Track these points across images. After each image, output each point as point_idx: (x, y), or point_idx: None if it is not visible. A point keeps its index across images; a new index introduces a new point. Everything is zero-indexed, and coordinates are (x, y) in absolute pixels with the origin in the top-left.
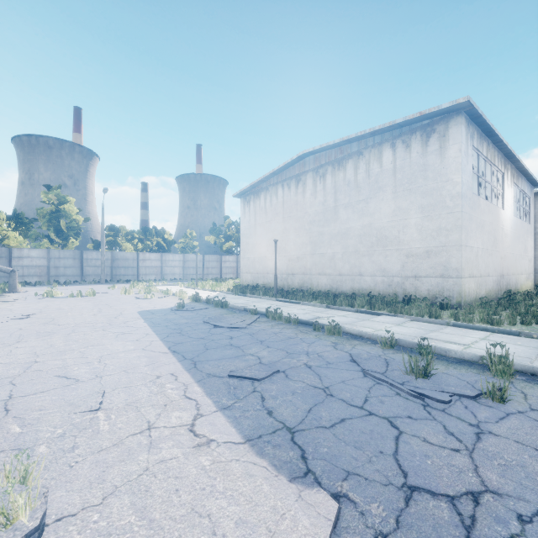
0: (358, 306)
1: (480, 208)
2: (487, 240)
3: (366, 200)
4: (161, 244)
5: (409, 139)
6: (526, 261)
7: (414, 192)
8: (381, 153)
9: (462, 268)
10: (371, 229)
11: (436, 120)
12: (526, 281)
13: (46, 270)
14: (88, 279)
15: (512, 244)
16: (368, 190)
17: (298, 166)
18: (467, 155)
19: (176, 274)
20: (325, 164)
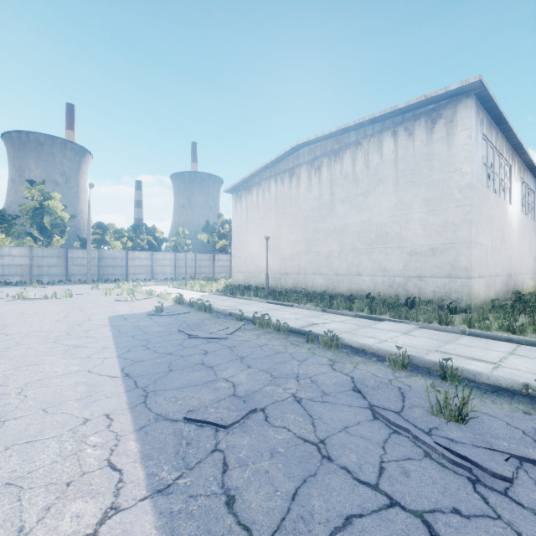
0: (357, 309)
1: (489, 202)
2: (496, 237)
3: (364, 194)
4: (152, 242)
5: (413, 126)
6: (531, 259)
7: (417, 184)
8: (381, 142)
9: (472, 267)
10: (371, 225)
11: (443, 104)
12: (531, 280)
13: (29, 269)
14: (74, 279)
15: (519, 241)
16: (367, 183)
17: (291, 158)
18: (477, 142)
19: (167, 273)
20: (321, 155)
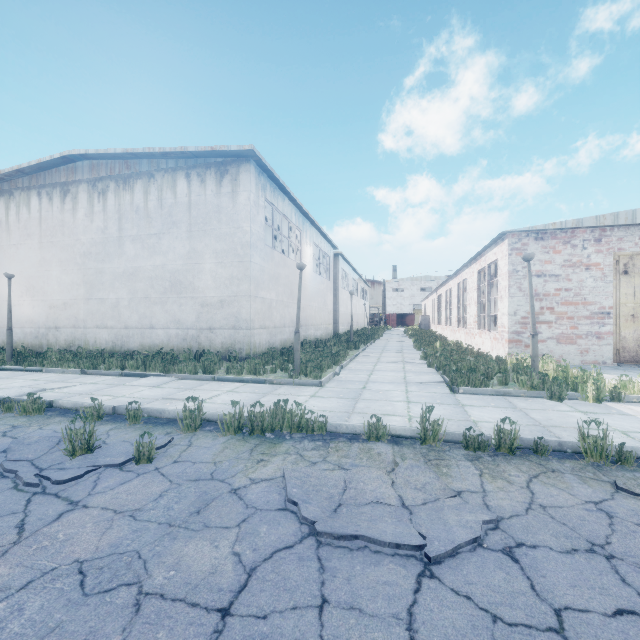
0: (131, 367)
1: (274, 261)
2: (284, 293)
3: (158, 235)
4: None
5: (205, 174)
6: (326, 313)
7: (209, 235)
8: (175, 181)
9: (252, 319)
10: (165, 272)
11: (229, 161)
12: (326, 330)
13: None
14: None
15: (311, 297)
16: (161, 223)
17: (65, 170)
18: (258, 205)
19: None
20: (106, 177)
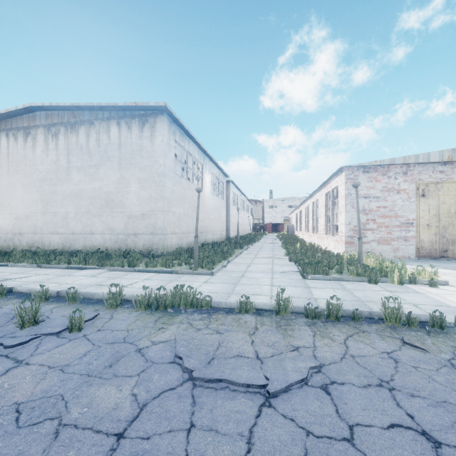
0: (75, 262)
1: (182, 186)
2: (189, 208)
3: (96, 166)
4: None
5: (131, 123)
6: (221, 223)
7: (134, 166)
8: (109, 127)
9: (165, 227)
10: (102, 193)
11: (149, 113)
12: (221, 235)
13: None
14: None
15: (210, 211)
16: (99, 157)
17: (26, 117)
18: (170, 145)
19: None
20: (58, 124)
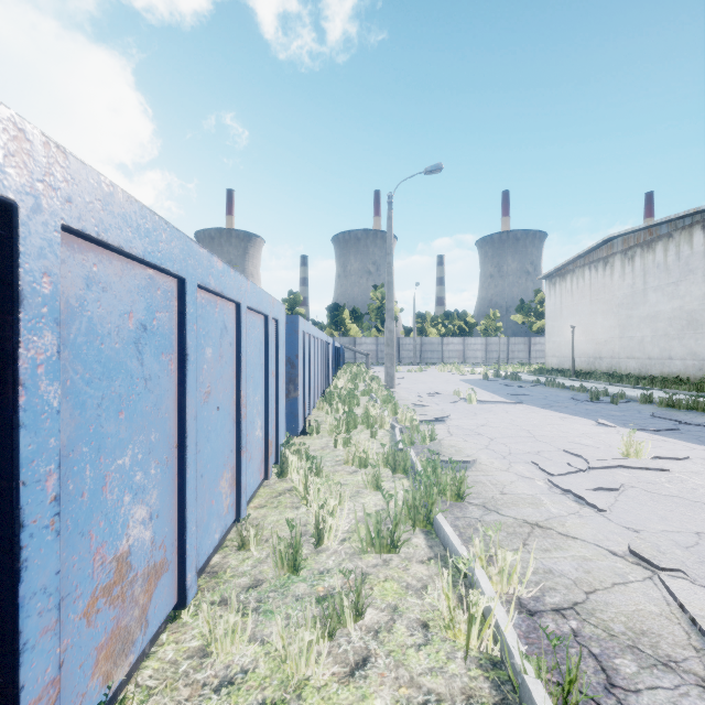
0: (643, 385)
1: None
2: None
3: (675, 283)
4: (463, 327)
5: None
6: None
7: None
8: (691, 235)
9: None
10: (681, 313)
11: None
12: None
13: (375, 353)
14: (403, 361)
15: None
16: (678, 273)
17: (605, 248)
18: None
19: (478, 358)
20: (634, 246)
